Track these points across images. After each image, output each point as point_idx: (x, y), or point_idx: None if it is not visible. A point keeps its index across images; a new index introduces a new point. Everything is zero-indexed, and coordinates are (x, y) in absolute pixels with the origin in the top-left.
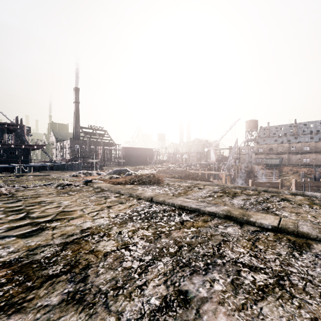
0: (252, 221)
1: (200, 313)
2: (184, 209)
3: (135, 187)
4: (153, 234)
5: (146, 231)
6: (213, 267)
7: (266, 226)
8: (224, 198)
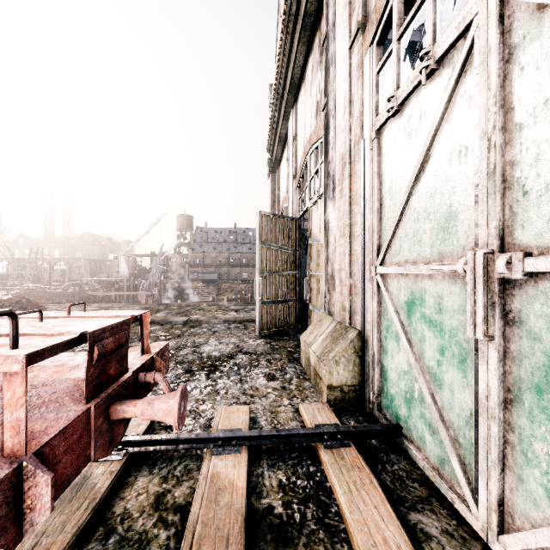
0: (170, 322)
1: None
2: None
3: None
4: None
5: None
6: None
7: (180, 322)
8: None
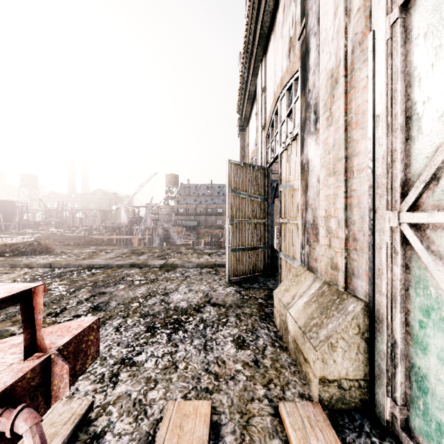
0: (148, 265)
1: (112, 293)
2: (94, 267)
3: (12, 259)
4: (70, 282)
5: (61, 282)
6: (119, 284)
7: (157, 266)
8: (132, 257)
